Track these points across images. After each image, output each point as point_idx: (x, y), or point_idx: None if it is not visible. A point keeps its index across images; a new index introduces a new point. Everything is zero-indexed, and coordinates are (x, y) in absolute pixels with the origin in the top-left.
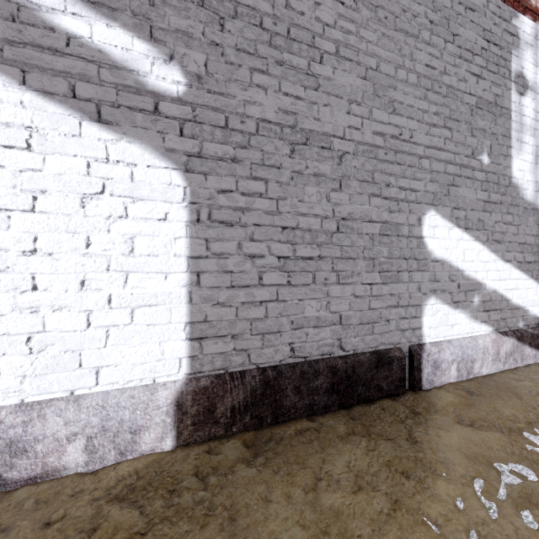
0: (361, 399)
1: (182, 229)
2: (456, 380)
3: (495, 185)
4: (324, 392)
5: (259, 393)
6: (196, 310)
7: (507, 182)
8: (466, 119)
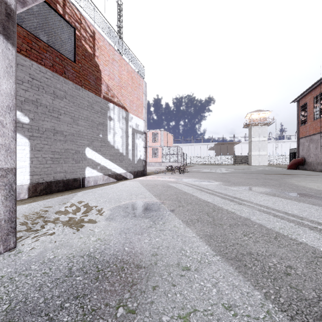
0: (70, 188)
1: (28, 152)
2: (93, 185)
3: (103, 141)
4: (62, 187)
5: (47, 186)
6: (32, 169)
7: (106, 141)
8: (96, 127)
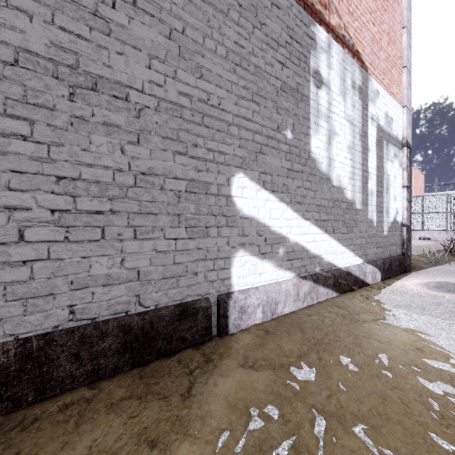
0: (161, 353)
1: None
2: (261, 321)
3: (297, 157)
4: (114, 354)
5: (14, 370)
6: None
7: (307, 155)
8: (272, 98)
